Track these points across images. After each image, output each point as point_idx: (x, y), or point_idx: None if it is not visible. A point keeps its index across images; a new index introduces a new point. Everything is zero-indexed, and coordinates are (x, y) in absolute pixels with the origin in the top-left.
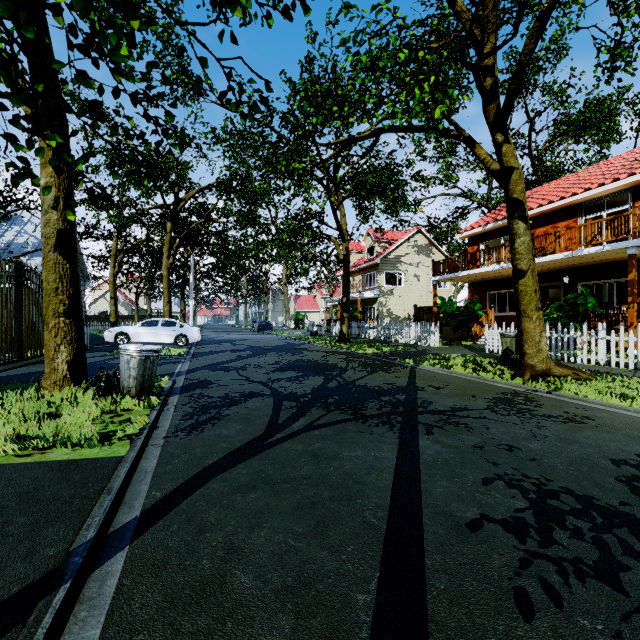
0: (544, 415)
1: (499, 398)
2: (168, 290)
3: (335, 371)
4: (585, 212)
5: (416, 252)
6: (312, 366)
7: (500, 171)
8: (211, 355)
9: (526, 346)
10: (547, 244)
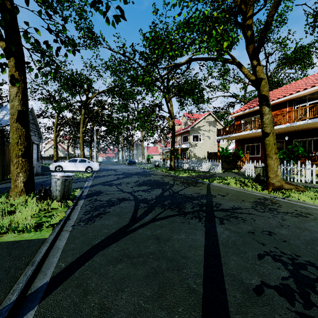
0: (284, 212)
1: (257, 201)
2: (82, 144)
3: (168, 186)
4: (296, 103)
5: (208, 124)
6: (155, 183)
7: (255, 80)
8: (103, 177)
9: (269, 173)
10: (276, 120)
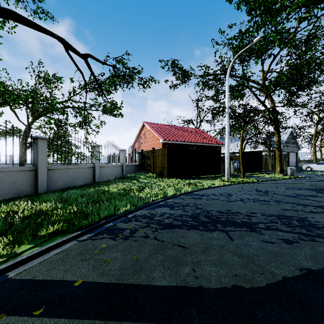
0: None
1: None
2: None
3: None
4: None
5: None
6: None
7: None
8: None
9: None
10: None
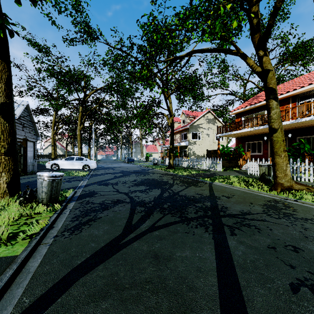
0: (302, 218)
1: (267, 205)
2: (80, 141)
3: (167, 186)
4: (300, 99)
5: (207, 122)
6: (154, 182)
7: (261, 72)
8: (100, 176)
9: (278, 172)
10: None
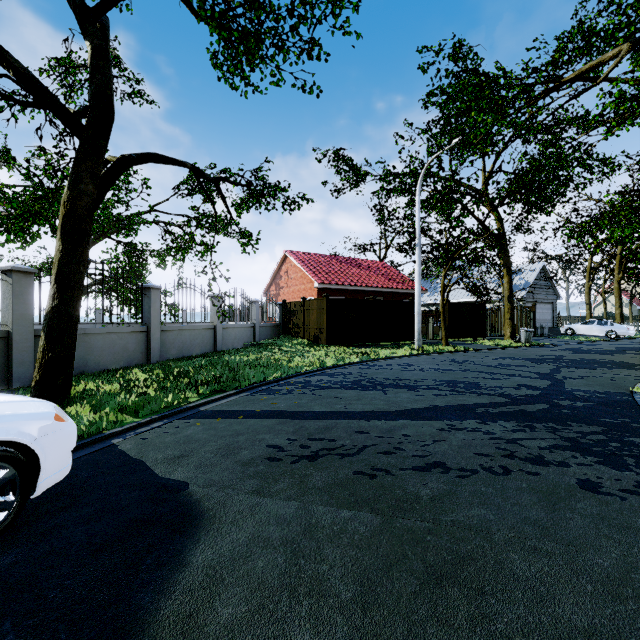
0: None
1: None
2: (618, 298)
3: None
4: None
5: None
6: None
7: None
8: (608, 342)
9: None
10: None
